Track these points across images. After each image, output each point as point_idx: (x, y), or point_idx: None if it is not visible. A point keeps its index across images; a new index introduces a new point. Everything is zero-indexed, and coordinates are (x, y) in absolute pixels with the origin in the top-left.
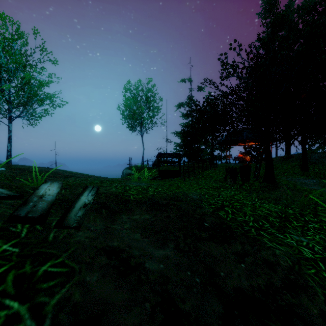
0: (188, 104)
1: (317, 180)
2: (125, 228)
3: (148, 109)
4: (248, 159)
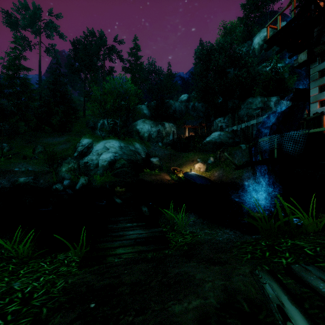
0: None
1: None
2: (210, 281)
3: None
4: None
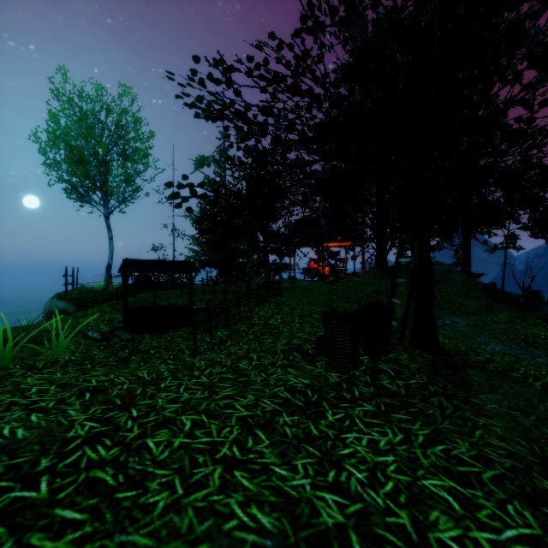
0: (218, 161)
1: (463, 317)
2: None
3: (123, 155)
4: (327, 272)
